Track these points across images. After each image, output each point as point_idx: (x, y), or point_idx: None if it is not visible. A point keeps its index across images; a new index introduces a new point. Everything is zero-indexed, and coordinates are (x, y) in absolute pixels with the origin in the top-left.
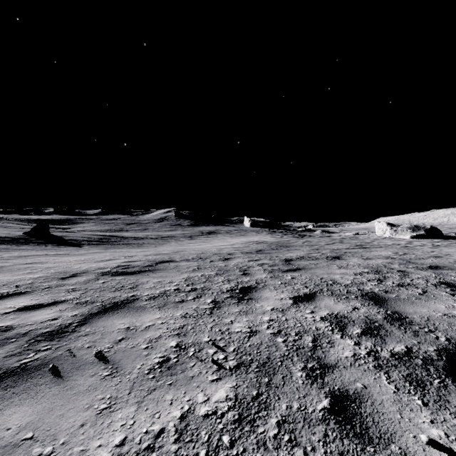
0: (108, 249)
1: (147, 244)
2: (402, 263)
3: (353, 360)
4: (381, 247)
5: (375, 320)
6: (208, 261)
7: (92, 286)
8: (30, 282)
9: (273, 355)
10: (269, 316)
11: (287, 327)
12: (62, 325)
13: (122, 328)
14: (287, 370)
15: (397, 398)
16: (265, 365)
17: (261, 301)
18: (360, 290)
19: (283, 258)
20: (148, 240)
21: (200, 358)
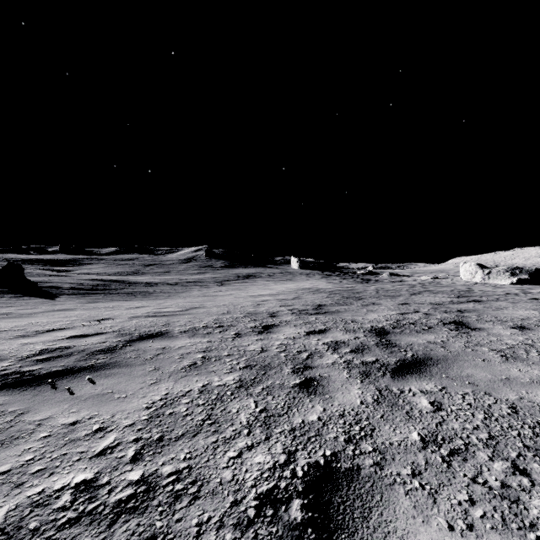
0: (93, 301)
1: (158, 293)
2: None
3: None
4: (500, 300)
5: None
6: (231, 334)
7: None
8: None
9: None
10: None
11: None
12: None
13: None
14: None
15: None
16: None
17: None
18: None
19: (367, 325)
20: (163, 287)
21: None
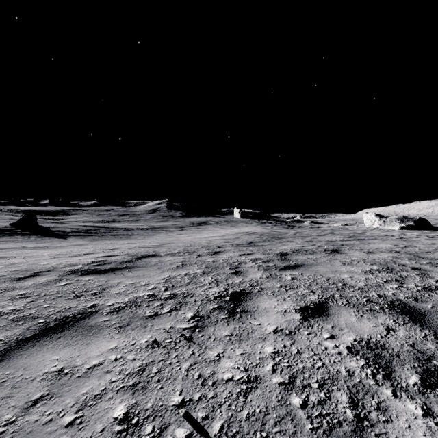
0: (94, 240)
1: (136, 235)
2: (410, 258)
3: None
4: (376, 239)
5: (430, 355)
6: (195, 255)
7: (49, 290)
8: None
9: None
10: (273, 345)
11: (302, 369)
12: None
13: (51, 372)
14: None
15: None
16: None
17: (259, 316)
18: (381, 296)
19: (277, 251)
20: (138, 231)
21: None
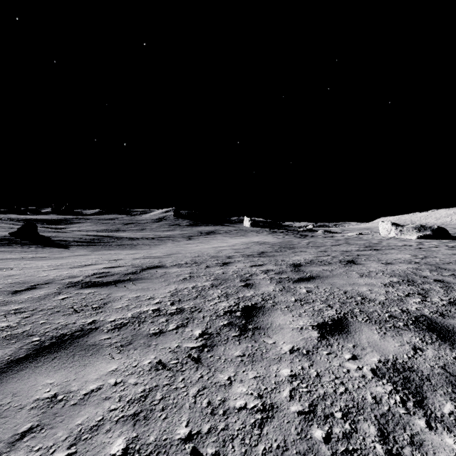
0: (97, 250)
1: (141, 245)
2: (432, 269)
3: None
4: (394, 249)
5: None
6: (203, 266)
7: (46, 304)
8: None
9: None
10: (289, 367)
11: (323, 395)
12: None
13: (43, 399)
14: None
15: None
16: None
17: (273, 334)
18: (404, 312)
19: (290, 262)
20: (143, 241)
21: None
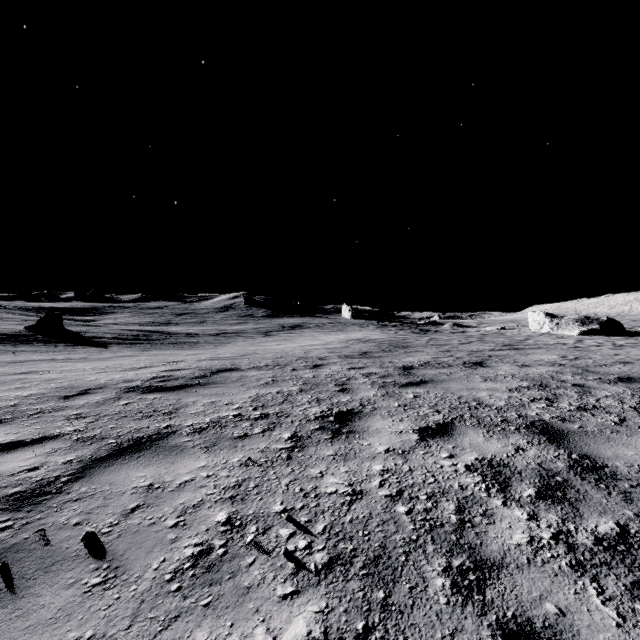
0: (146, 350)
1: (203, 344)
2: (576, 372)
3: (531, 551)
4: (540, 348)
5: (556, 472)
6: (289, 369)
7: (109, 409)
8: (14, 403)
9: (391, 540)
10: (382, 464)
11: (412, 484)
12: (43, 481)
13: (141, 487)
14: (417, 572)
15: (626, 639)
16: (378, 561)
17: (369, 436)
18: (521, 417)
19: (399, 364)
20: (205, 337)
21: (265, 546)
